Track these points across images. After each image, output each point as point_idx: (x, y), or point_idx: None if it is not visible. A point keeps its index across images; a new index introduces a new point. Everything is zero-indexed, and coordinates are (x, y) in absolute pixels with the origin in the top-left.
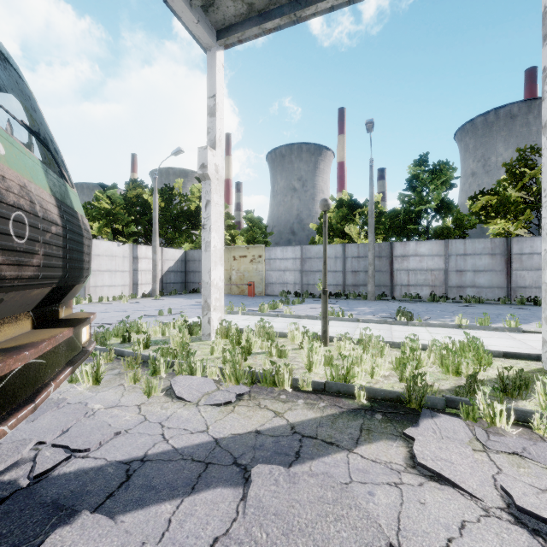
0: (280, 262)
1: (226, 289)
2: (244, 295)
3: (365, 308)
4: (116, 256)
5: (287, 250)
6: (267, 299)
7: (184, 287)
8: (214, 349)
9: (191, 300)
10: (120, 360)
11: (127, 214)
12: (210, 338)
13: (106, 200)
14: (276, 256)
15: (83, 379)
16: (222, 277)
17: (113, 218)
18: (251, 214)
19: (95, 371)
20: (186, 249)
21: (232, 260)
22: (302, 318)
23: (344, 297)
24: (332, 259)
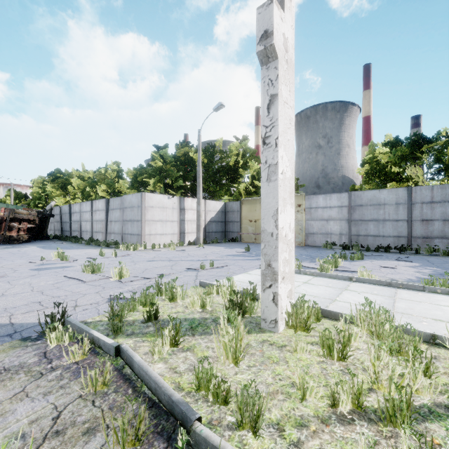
0: (323, 211)
1: None
2: None
3: None
4: (167, 208)
5: (331, 198)
6: (312, 251)
7: (223, 236)
8: (308, 387)
9: (232, 249)
10: (122, 382)
11: (176, 171)
12: (277, 327)
13: (160, 159)
14: (318, 205)
15: None
16: (292, 224)
17: (164, 174)
18: None
19: None
20: (225, 201)
21: None
22: (395, 286)
23: (410, 252)
24: (392, 206)
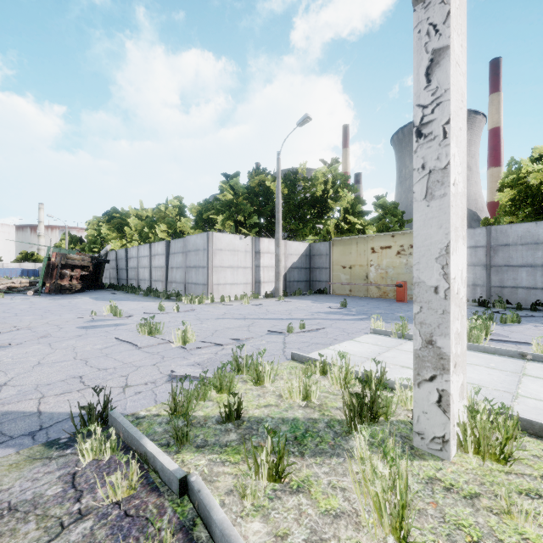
0: None
1: (360, 290)
2: (387, 299)
3: None
4: (238, 251)
5: None
6: None
7: (308, 286)
8: None
9: (322, 304)
10: None
11: (249, 205)
12: (446, 451)
13: (229, 191)
14: None
15: None
16: (463, 272)
17: (235, 209)
18: (383, 200)
19: None
20: (309, 242)
21: (370, 252)
22: None
23: None
24: None
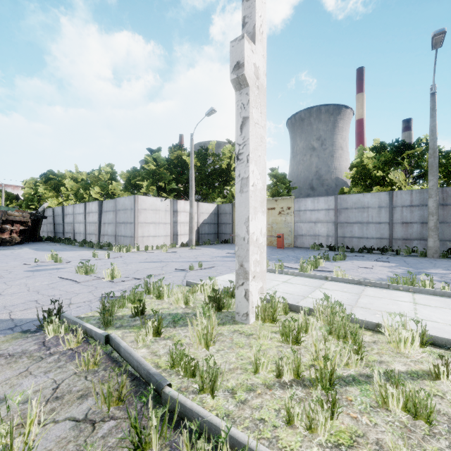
0: (311, 214)
1: None
2: (272, 246)
3: (443, 272)
4: (159, 210)
5: (319, 201)
6: (299, 252)
7: (216, 238)
8: (260, 363)
9: (223, 251)
10: (110, 363)
11: (169, 174)
12: (248, 319)
13: (153, 162)
14: (306, 208)
15: (16, 429)
16: (263, 230)
17: (157, 177)
18: (276, 171)
19: (8, 445)
20: (219, 203)
21: None
22: (364, 284)
23: (391, 253)
24: (375, 209)
